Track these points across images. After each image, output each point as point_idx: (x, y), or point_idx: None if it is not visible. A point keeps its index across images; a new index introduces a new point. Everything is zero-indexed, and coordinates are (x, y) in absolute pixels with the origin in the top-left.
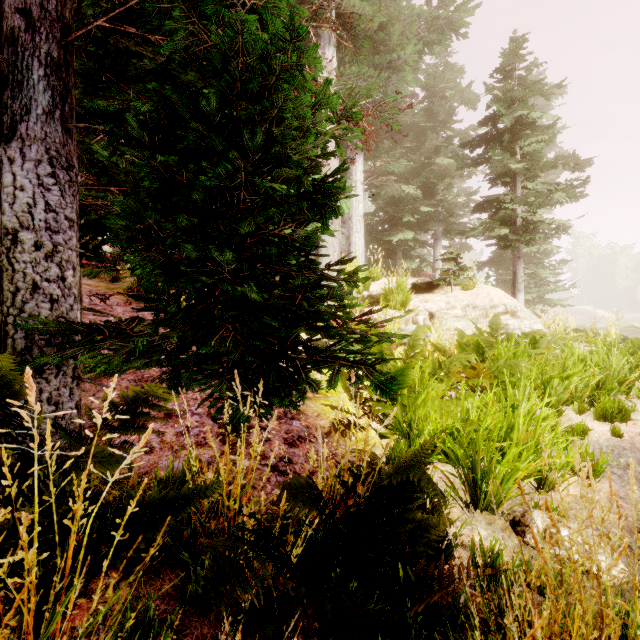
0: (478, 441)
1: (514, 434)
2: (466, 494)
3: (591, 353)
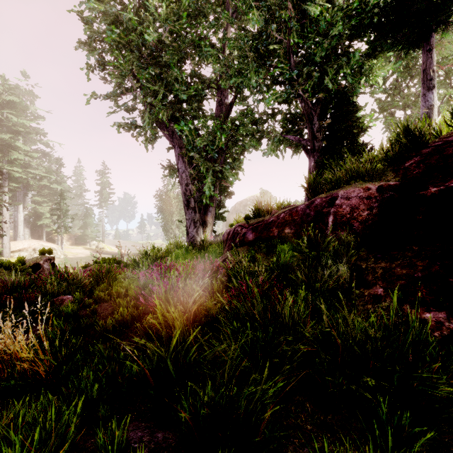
0: None
1: None
2: None
3: None
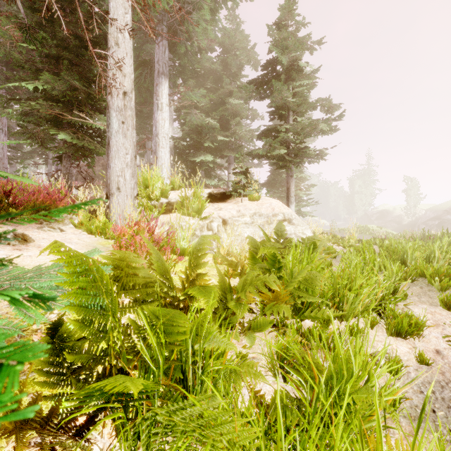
0: None
1: None
2: None
3: (364, 258)
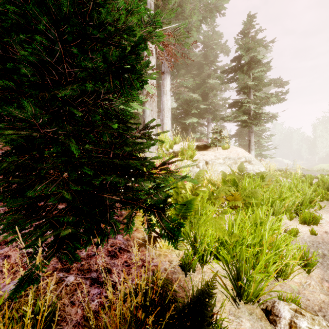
0: (242, 253)
1: (264, 245)
2: (232, 287)
3: (293, 184)
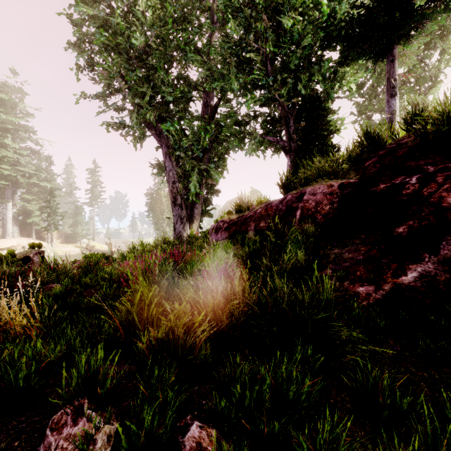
0: None
1: None
2: None
3: None
